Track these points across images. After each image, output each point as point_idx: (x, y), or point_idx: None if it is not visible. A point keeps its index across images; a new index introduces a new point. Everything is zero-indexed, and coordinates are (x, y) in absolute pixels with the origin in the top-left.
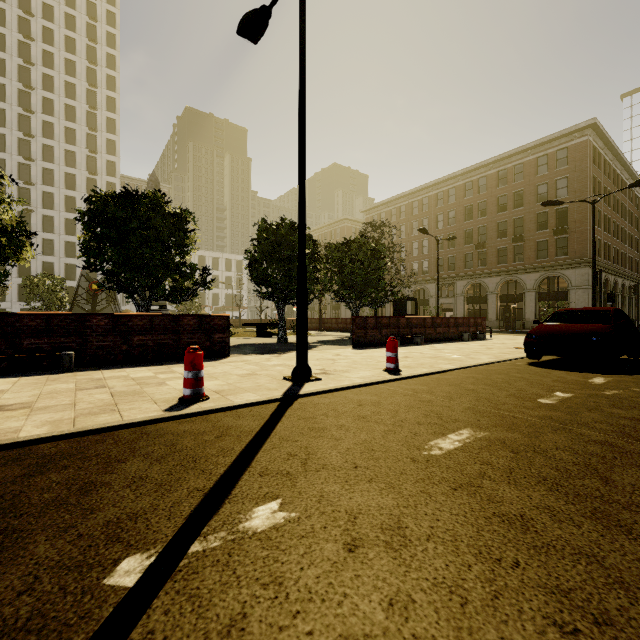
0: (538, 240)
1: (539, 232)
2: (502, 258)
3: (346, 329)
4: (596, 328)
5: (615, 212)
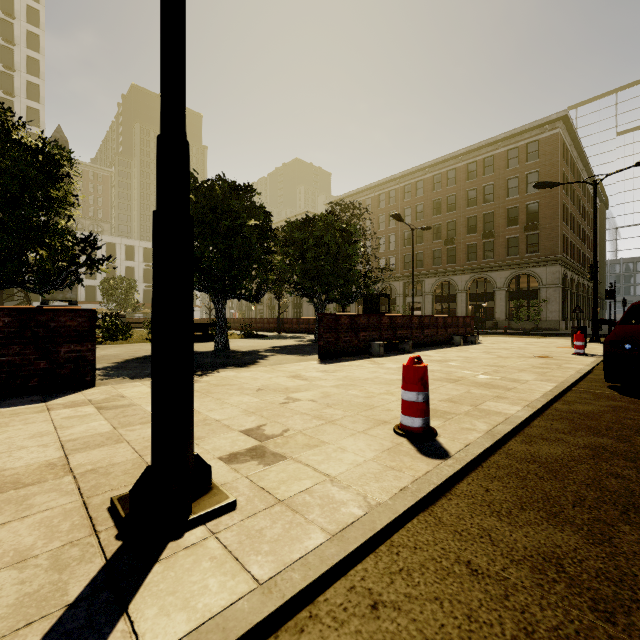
0: (508, 236)
1: (509, 228)
2: (470, 255)
3: (309, 330)
4: None
5: (578, 211)
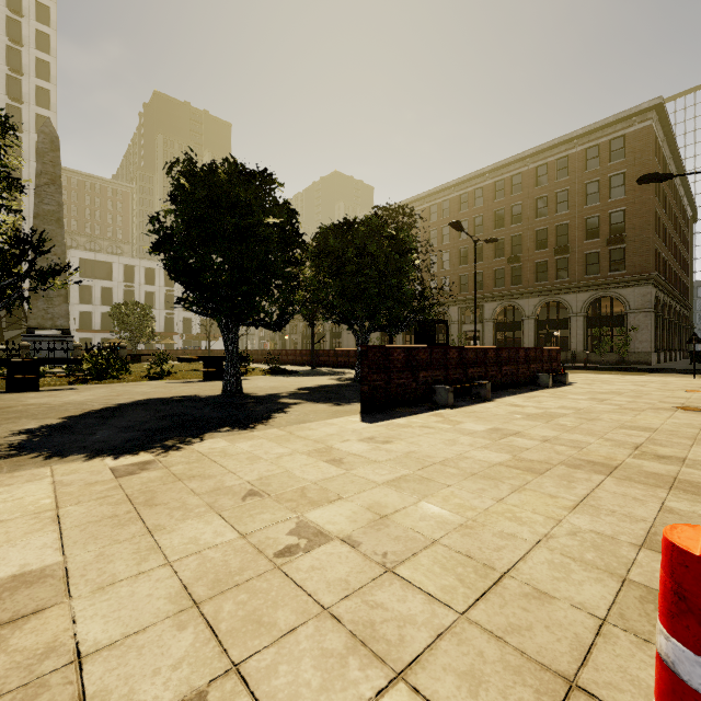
0: (587, 251)
1: (588, 242)
2: (539, 275)
3: (348, 364)
4: None
5: (670, 222)
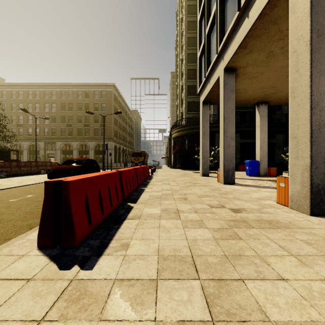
0: (95, 127)
1: (95, 124)
2: (81, 133)
3: None
4: (75, 167)
5: (123, 122)
